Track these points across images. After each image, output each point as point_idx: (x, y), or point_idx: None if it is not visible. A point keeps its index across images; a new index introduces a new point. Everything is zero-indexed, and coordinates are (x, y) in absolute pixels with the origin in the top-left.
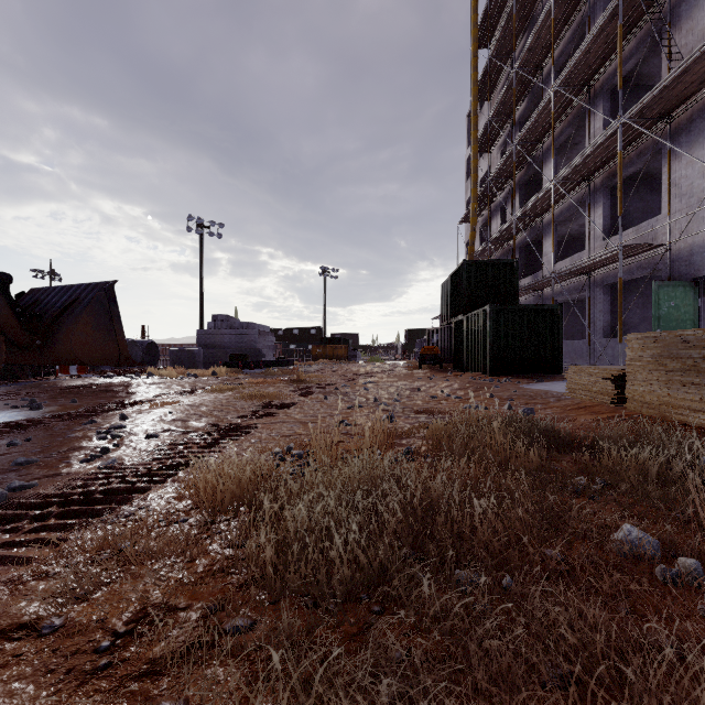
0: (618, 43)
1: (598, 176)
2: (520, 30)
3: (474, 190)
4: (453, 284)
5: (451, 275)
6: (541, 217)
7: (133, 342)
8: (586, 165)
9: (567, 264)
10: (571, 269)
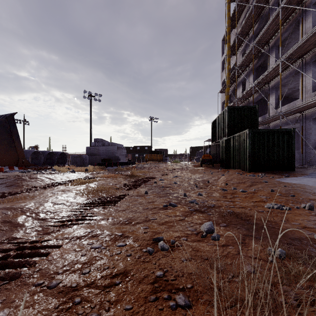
0: None
1: (309, 55)
2: None
3: (228, 73)
4: (219, 121)
5: (218, 116)
6: (268, 84)
7: (52, 152)
8: (303, 47)
9: (285, 108)
10: (293, 109)
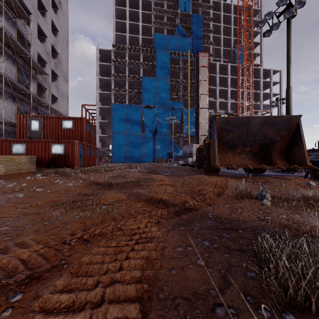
0: None
1: None
2: None
3: None
4: None
5: None
6: None
7: None
8: None
9: None
10: None
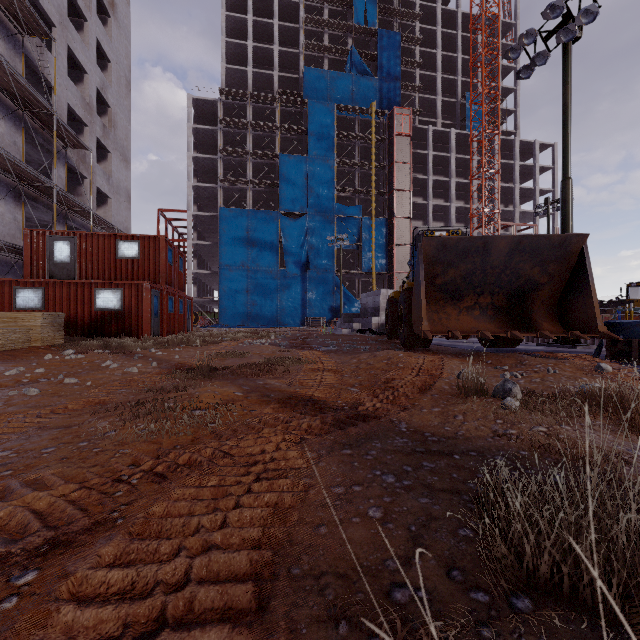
0: None
1: None
2: None
3: None
4: None
5: None
6: None
7: None
8: None
9: None
10: None
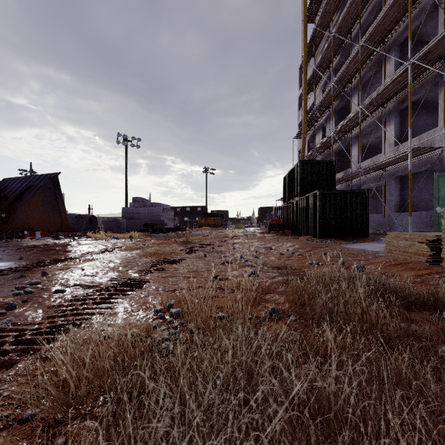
0: (408, 8)
1: (391, 103)
2: (335, 8)
3: (304, 115)
4: (291, 177)
5: (290, 171)
6: (350, 132)
7: (80, 215)
8: (383, 95)
9: (369, 163)
10: (372, 166)
